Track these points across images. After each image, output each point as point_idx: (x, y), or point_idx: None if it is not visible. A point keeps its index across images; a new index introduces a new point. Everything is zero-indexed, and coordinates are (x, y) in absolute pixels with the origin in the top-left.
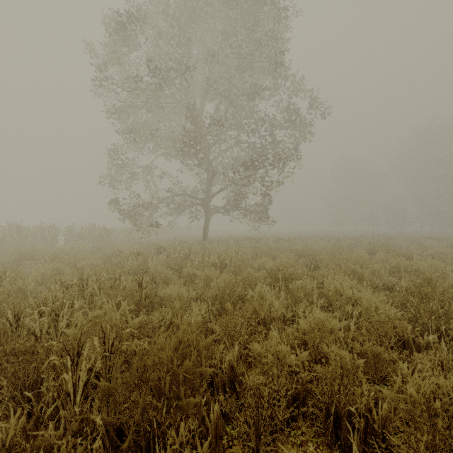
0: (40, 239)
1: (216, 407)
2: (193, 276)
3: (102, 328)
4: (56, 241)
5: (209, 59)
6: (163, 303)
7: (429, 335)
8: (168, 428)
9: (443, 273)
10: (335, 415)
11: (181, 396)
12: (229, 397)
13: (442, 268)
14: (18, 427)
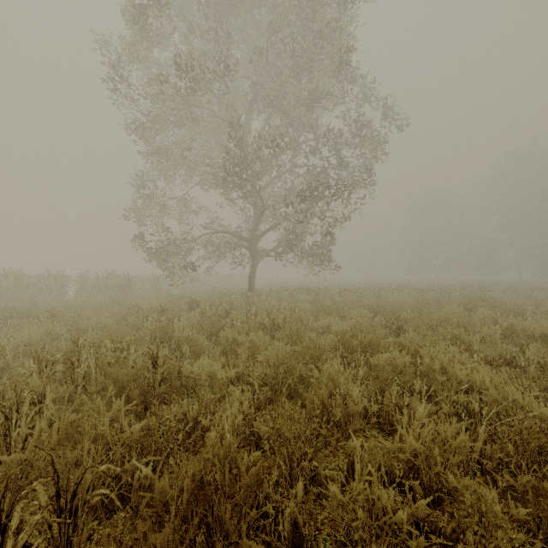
0: (45, 290)
1: None
2: (234, 342)
3: (55, 467)
4: (65, 292)
5: (255, 59)
6: (190, 385)
7: None
8: None
9: None
10: None
11: None
12: None
13: None
14: None
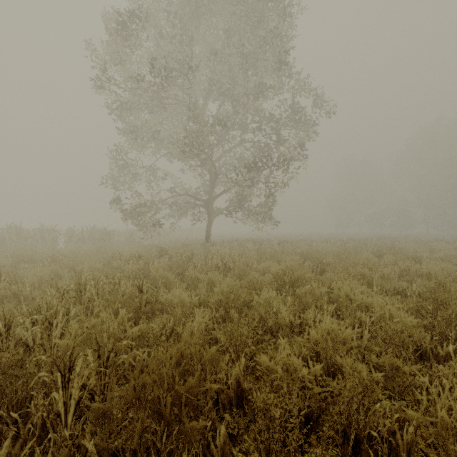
0: (40, 241)
1: (223, 431)
2: (196, 280)
3: (97, 340)
4: (57, 243)
5: (211, 58)
6: (165, 309)
7: (448, 345)
8: (169, 454)
9: (454, 277)
10: (354, 438)
11: (183, 419)
12: (235, 414)
13: (453, 272)
14: (2, 453)
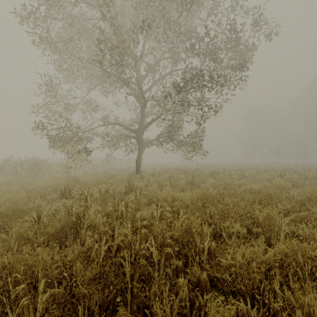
0: None
1: None
2: None
3: None
4: None
5: None
6: None
7: None
8: None
9: None
10: None
11: None
12: None
13: None
14: None
